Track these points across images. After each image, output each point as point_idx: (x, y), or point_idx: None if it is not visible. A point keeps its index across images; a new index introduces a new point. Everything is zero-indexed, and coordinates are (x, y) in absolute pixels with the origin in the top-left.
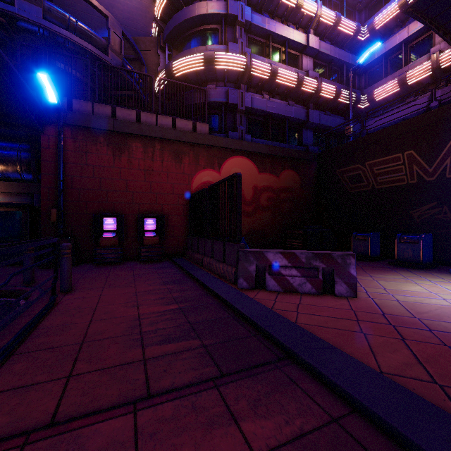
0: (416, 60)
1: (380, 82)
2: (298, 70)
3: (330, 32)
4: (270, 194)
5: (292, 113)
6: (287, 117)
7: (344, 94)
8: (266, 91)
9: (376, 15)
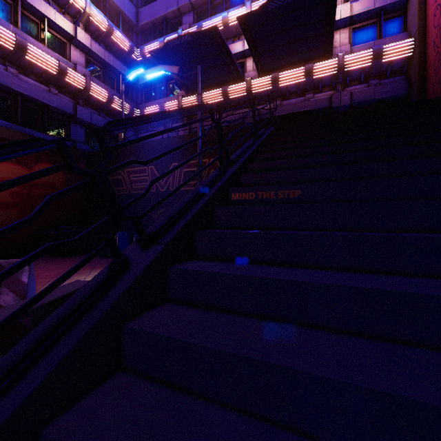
0: (172, 96)
1: (150, 103)
2: (63, 58)
3: (104, 36)
4: (16, 188)
5: (54, 102)
6: (47, 104)
7: (118, 102)
8: (12, 64)
9: (148, 44)
